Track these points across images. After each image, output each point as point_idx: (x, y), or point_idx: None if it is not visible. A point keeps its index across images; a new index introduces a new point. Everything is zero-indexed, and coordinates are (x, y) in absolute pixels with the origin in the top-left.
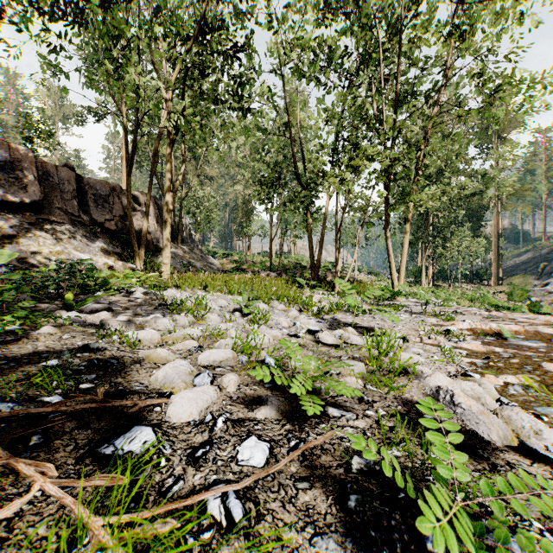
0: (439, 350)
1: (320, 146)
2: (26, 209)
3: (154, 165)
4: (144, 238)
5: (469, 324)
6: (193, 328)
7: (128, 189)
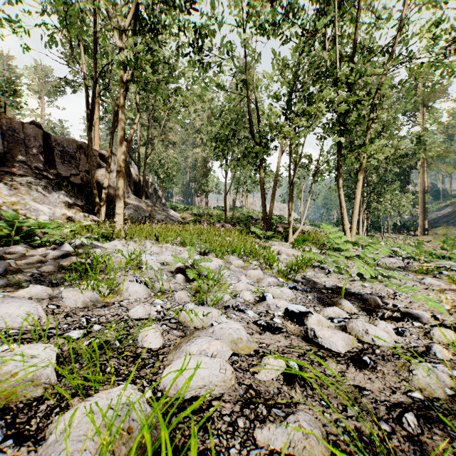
0: None
1: (274, 97)
2: None
3: (115, 122)
4: (105, 191)
5: None
6: (40, 343)
7: (89, 144)
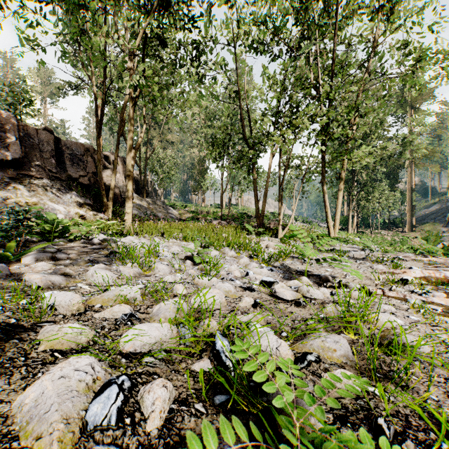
0: (408, 305)
1: (265, 109)
2: (8, 166)
3: (120, 128)
4: (112, 191)
5: (421, 272)
6: (131, 285)
7: (98, 149)
